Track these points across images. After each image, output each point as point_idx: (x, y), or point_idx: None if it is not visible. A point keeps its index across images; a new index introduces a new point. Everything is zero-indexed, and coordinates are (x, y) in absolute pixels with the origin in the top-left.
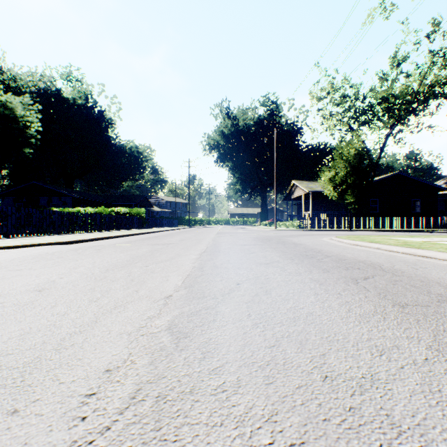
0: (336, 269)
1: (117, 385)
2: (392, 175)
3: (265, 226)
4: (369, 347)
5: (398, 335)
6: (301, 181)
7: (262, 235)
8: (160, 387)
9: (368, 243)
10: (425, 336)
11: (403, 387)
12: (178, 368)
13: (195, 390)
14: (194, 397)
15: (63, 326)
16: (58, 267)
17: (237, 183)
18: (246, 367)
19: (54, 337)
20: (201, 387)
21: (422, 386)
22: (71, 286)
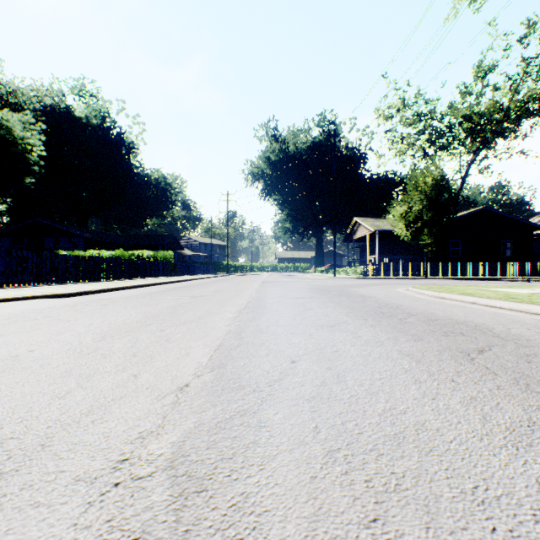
0: (432, 336)
1: None
2: (477, 211)
3: (321, 273)
4: None
5: None
6: (365, 219)
7: (319, 285)
8: None
9: (459, 296)
10: None
11: None
12: None
13: None
14: None
15: None
16: (35, 332)
17: (287, 221)
18: None
19: None
20: None
21: None
22: (37, 367)
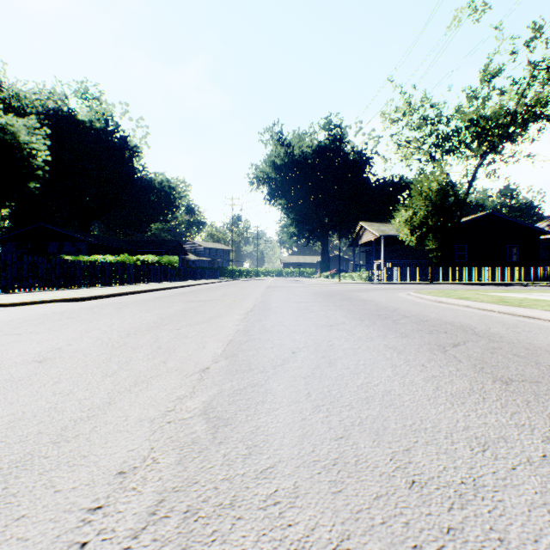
0: (418, 333)
1: (132, 495)
2: (483, 216)
3: (327, 278)
4: (468, 439)
5: (504, 422)
6: (371, 223)
7: (323, 290)
8: (191, 497)
9: (455, 299)
10: (540, 423)
11: (518, 497)
12: (215, 469)
13: (238, 502)
14: (236, 513)
15: (66, 410)
16: (66, 331)
17: (292, 225)
18: (305, 467)
19: (53, 425)
20: (245, 498)
21: (543, 496)
22: (81, 356)
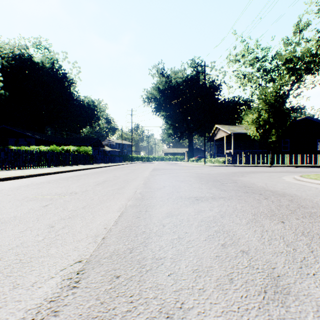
0: None
1: None
2: (300, 119)
3: (193, 162)
4: None
5: None
6: (223, 125)
7: (202, 173)
8: None
9: None
10: None
11: None
12: None
13: None
14: None
15: None
16: None
17: (170, 129)
18: None
19: None
20: None
21: None
22: None
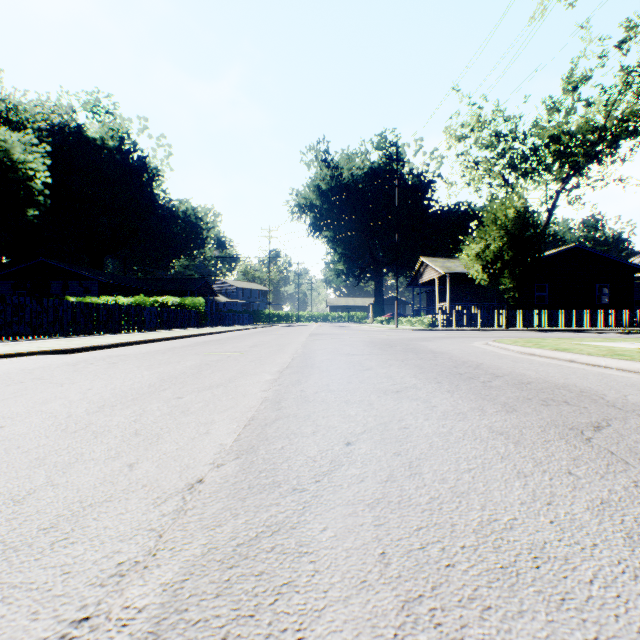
0: (528, 405)
1: None
2: (567, 249)
3: (381, 324)
4: None
5: None
6: (433, 259)
7: (379, 338)
8: None
9: (553, 352)
10: None
11: None
12: None
13: None
14: None
15: None
16: (14, 401)
17: (340, 261)
18: None
19: None
20: None
21: None
22: None
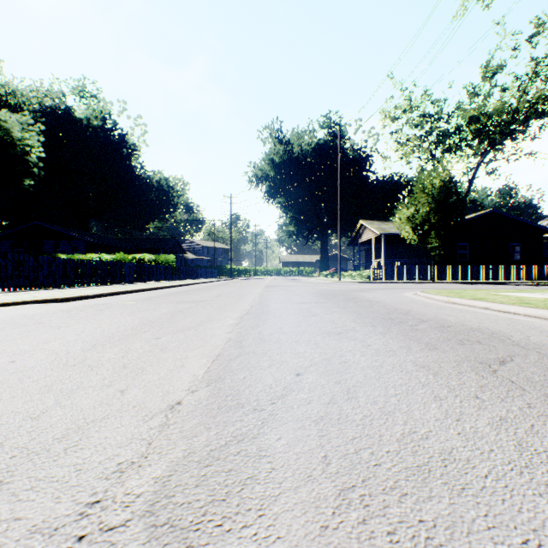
0: (447, 344)
1: None
2: (485, 213)
3: (326, 277)
4: None
5: None
6: (371, 221)
7: (324, 289)
8: None
9: (471, 300)
10: None
11: None
12: None
13: None
14: None
15: None
16: (21, 341)
17: (291, 224)
18: None
19: None
20: None
21: None
22: (15, 380)
